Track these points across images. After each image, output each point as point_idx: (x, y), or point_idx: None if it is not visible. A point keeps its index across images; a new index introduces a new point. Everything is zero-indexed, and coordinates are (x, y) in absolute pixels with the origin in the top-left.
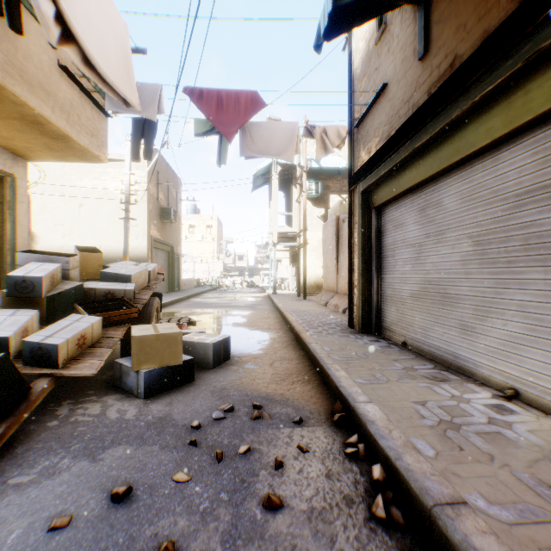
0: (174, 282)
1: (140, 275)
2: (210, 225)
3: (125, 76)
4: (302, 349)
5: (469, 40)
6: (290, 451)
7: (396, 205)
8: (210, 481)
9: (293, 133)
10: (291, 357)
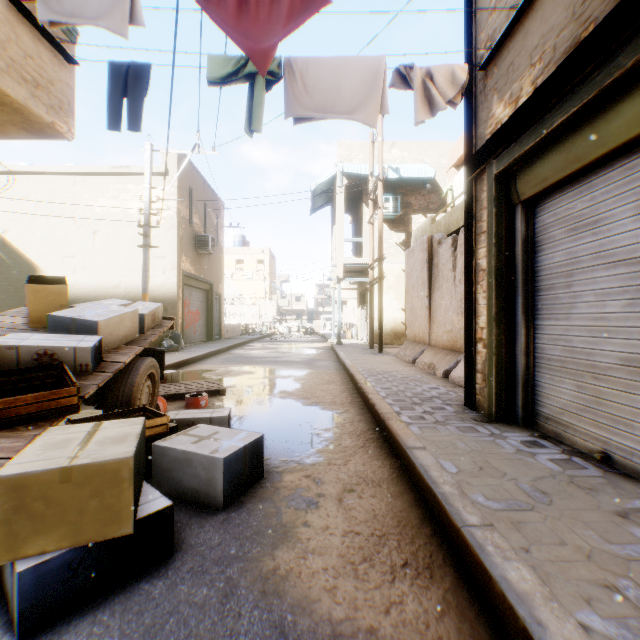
0: (214, 329)
1: (121, 320)
2: (261, 259)
3: None
4: (394, 454)
5: None
6: None
7: (576, 188)
8: None
9: (375, 76)
10: (377, 476)
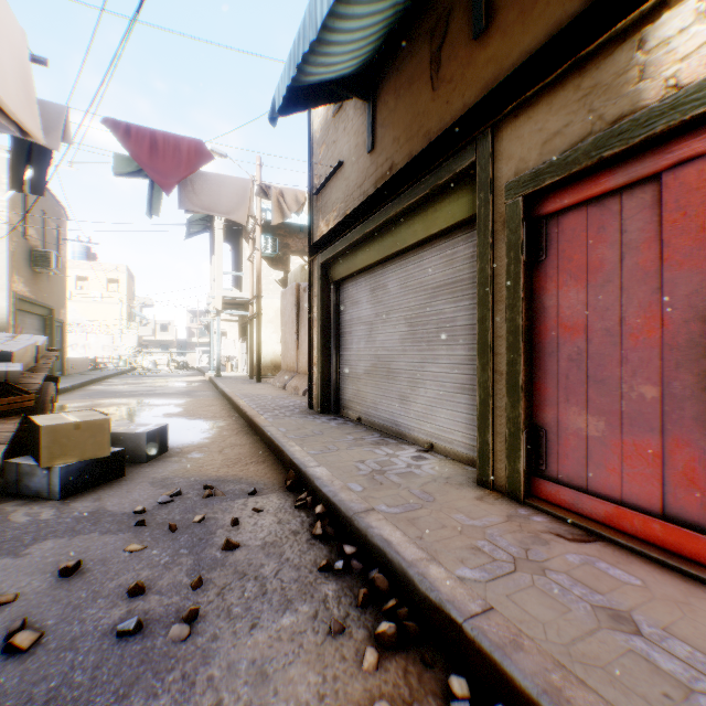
0: (56, 363)
1: (27, 351)
2: (116, 278)
3: (26, 100)
4: (256, 435)
5: (402, 153)
6: (245, 514)
7: (353, 282)
8: (168, 545)
9: (245, 191)
10: (243, 443)
